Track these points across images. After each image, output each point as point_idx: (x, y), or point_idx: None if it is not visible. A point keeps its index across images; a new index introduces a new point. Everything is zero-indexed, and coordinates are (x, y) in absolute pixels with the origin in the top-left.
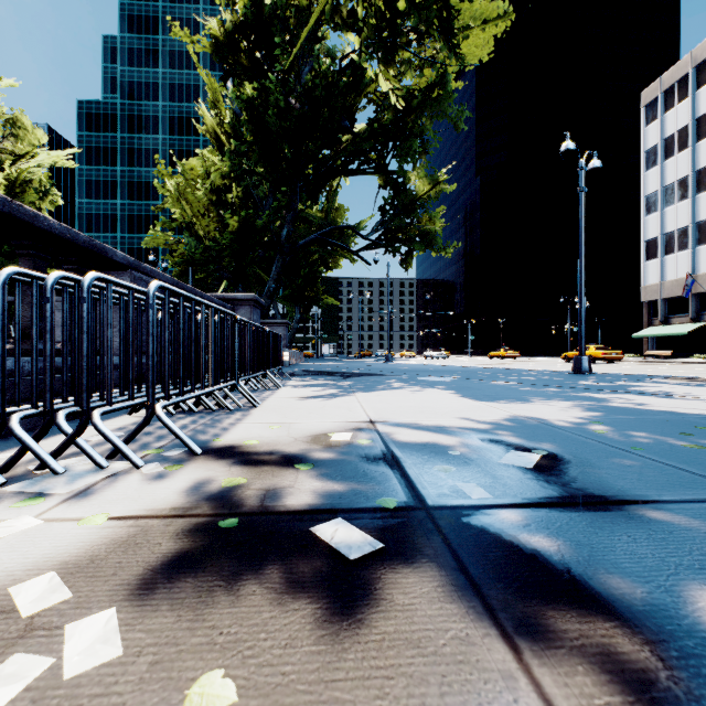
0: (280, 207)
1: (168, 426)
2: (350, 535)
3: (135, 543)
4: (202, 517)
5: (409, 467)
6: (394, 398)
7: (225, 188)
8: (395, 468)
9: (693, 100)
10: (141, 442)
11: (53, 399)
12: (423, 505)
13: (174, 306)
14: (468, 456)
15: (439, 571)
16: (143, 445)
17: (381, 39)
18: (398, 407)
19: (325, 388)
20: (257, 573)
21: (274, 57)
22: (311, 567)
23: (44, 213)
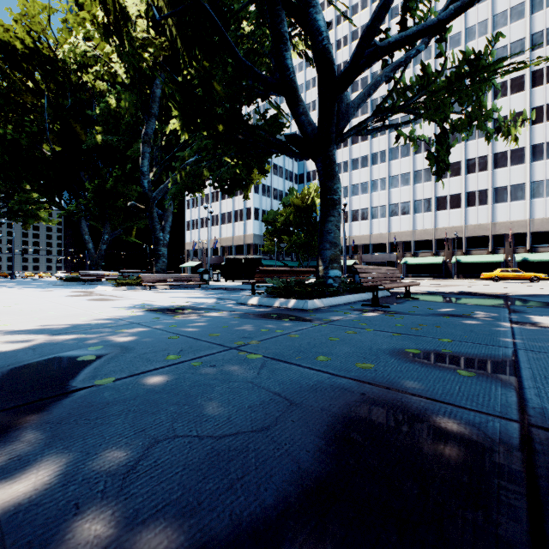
0: None
1: None
2: None
3: None
4: None
5: None
6: None
7: None
8: None
9: None
10: None
11: None
12: None
13: None
14: None
15: None
16: None
17: None
18: None
19: None
20: None
21: None
22: None
23: None
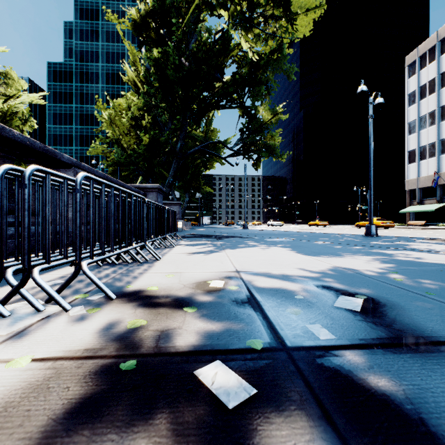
0: (176, 129)
1: (90, 278)
2: (227, 379)
3: (47, 387)
4: (107, 359)
5: (268, 309)
6: (251, 254)
7: (141, 117)
8: (258, 310)
9: (438, 62)
10: (74, 288)
11: (2, 260)
12: (283, 346)
13: (100, 191)
14: (309, 300)
15: (308, 421)
16: (75, 290)
17: (242, 12)
18: (255, 260)
19: (205, 246)
20: (147, 423)
21: (172, 33)
22: (195, 416)
23: (25, 133)
